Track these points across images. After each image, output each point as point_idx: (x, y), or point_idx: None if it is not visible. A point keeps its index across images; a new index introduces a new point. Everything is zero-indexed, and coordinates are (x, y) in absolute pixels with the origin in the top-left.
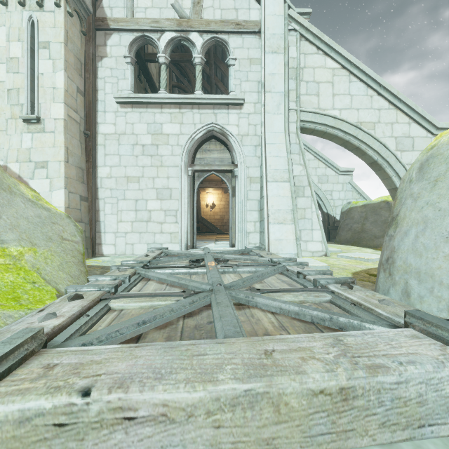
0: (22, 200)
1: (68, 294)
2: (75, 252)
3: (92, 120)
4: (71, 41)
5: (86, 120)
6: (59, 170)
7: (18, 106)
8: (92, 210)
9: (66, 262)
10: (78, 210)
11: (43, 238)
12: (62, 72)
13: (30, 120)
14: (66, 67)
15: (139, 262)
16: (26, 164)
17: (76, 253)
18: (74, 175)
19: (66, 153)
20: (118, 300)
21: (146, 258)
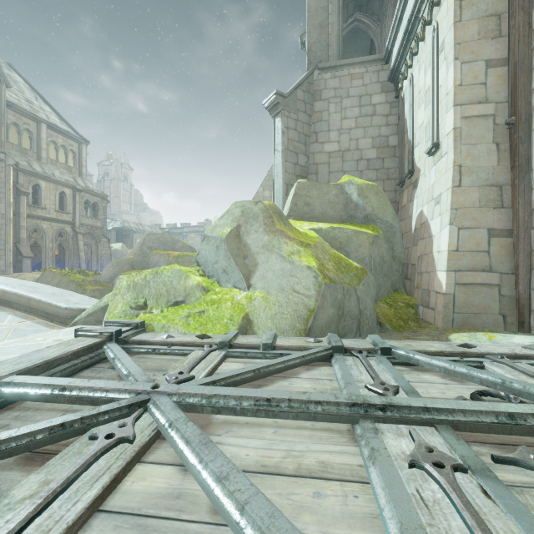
0: (276, 256)
1: (220, 335)
2: (300, 306)
3: (517, 94)
4: (470, 5)
5: (510, 100)
6: (446, 202)
7: (429, 140)
8: (517, 249)
9: (282, 314)
10: (480, 252)
11: (277, 289)
12: (451, 66)
13: (431, 151)
14: (458, 53)
15: (375, 343)
16: (430, 204)
17: (300, 307)
18: (473, 201)
19: (456, 175)
20: (199, 352)
21: (433, 347)
